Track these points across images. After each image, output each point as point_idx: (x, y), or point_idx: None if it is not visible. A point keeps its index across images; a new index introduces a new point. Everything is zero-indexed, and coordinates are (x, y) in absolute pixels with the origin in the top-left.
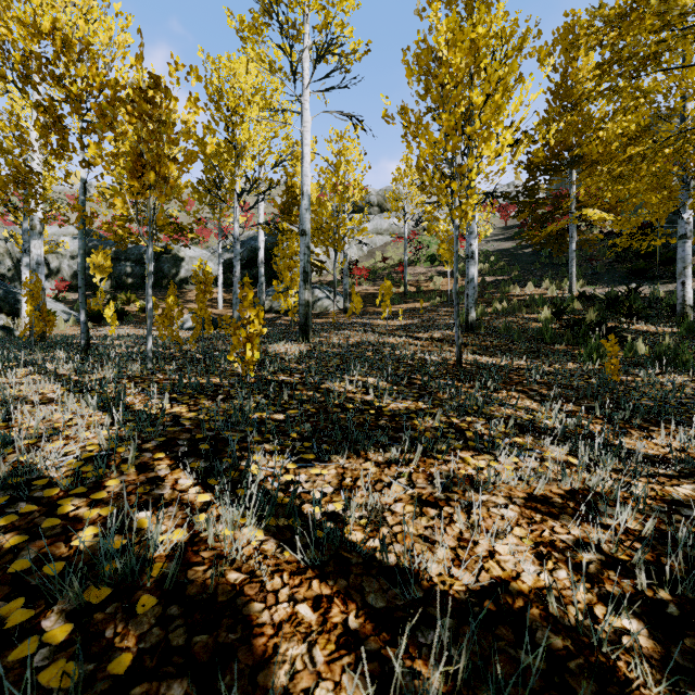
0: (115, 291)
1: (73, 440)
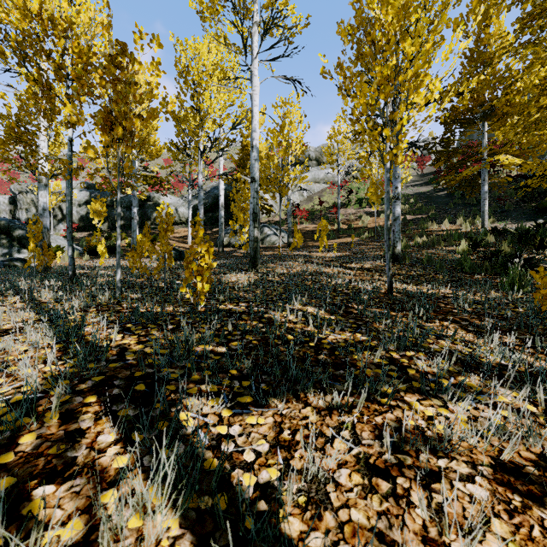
0: (111, 231)
1: (14, 377)
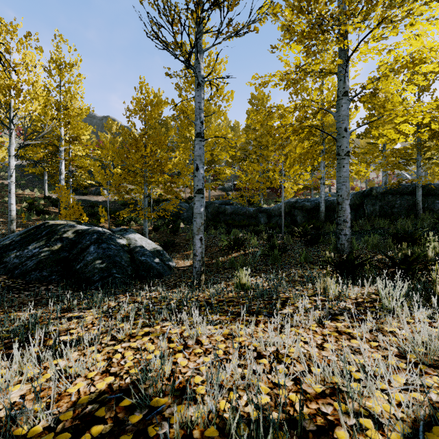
0: None
1: None
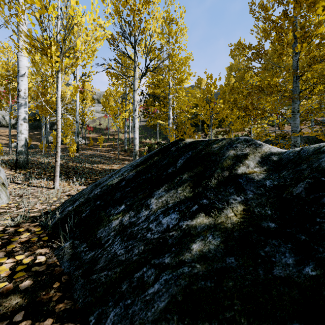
0: None
1: None
